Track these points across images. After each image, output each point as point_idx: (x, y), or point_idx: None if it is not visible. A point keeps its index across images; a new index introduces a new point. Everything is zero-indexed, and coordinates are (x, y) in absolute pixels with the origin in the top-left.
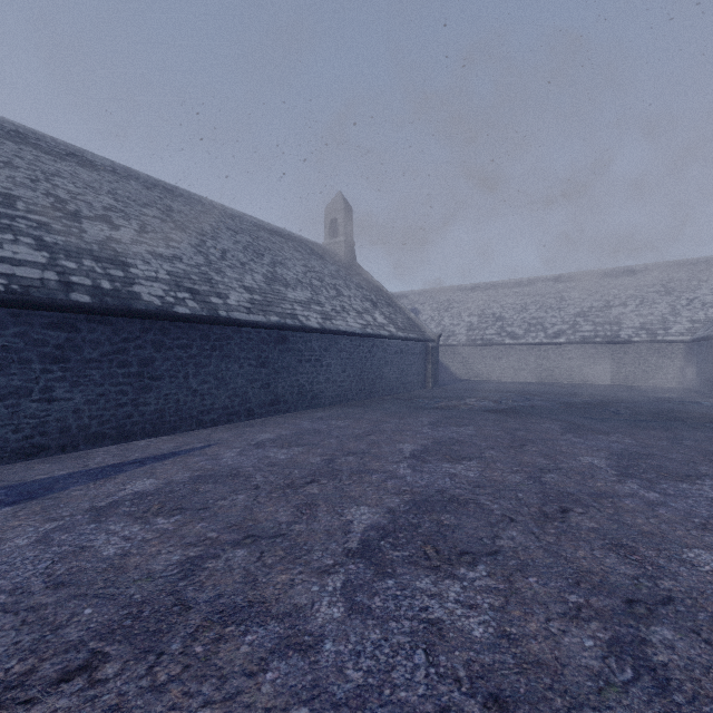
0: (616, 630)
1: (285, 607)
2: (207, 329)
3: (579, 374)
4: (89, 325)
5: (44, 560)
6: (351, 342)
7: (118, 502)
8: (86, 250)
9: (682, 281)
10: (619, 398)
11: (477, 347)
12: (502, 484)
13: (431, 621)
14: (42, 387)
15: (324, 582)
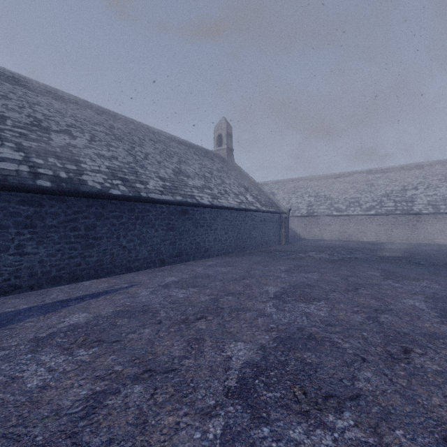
0: None
1: None
2: (133, 205)
3: (384, 235)
4: (50, 202)
5: None
6: (231, 214)
7: (55, 334)
8: (51, 151)
9: None
10: (417, 252)
11: (314, 217)
12: (348, 323)
13: None
14: (16, 245)
15: (206, 427)
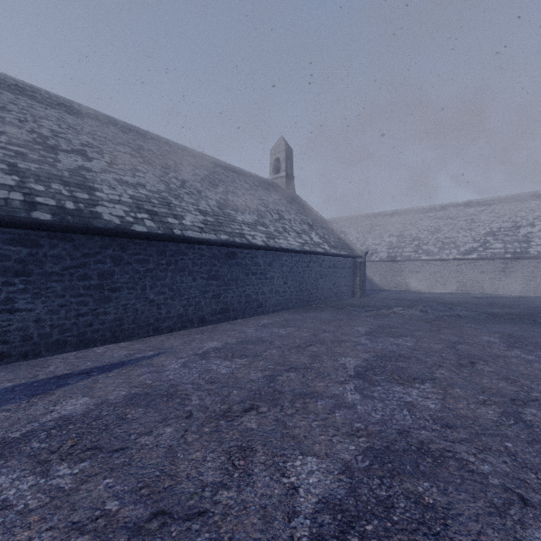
0: None
1: None
2: (163, 245)
3: (490, 286)
4: (51, 241)
5: None
6: (291, 258)
7: (33, 433)
8: (56, 175)
9: None
10: (539, 308)
11: (396, 262)
12: (476, 423)
13: None
14: (4, 298)
15: None
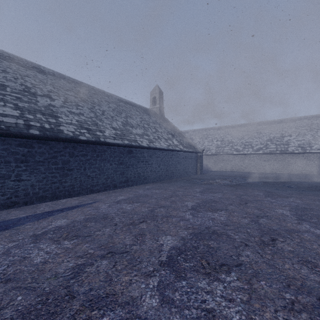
0: (318, 319)
1: (126, 298)
2: (95, 147)
3: (269, 168)
4: (38, 145)
5: (3, 265)
6: (162, 153)
7: (47, 232)
8: (38, 110)
9: (318, 124)
10: (289, 179)
11: (220, 155)
12: (239, 224)
13: (208, 310)
14: (16, 174)
15: (148, 281)
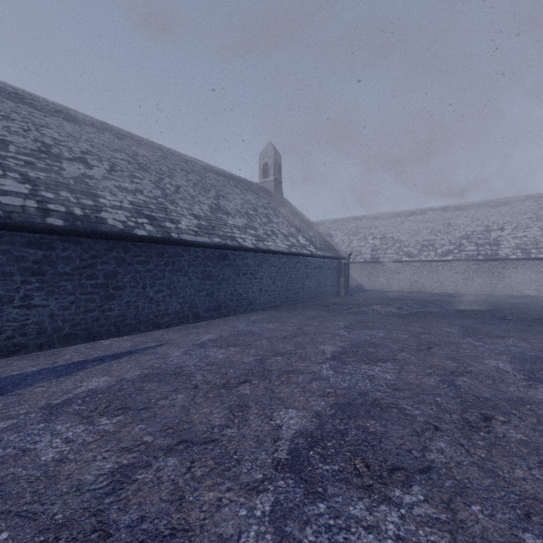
0: None
1: (209, 539)
2: (162, 248)
3: (464, 286)
4: (62, 245)
5: None
6: (279, 259)
7: (71, 400)
8: (63, 183)
9: None
10: (502, 305)
11: (379, 263)
12: (419, 387)
13: None
14: (22, 295)
15: (252, 503)
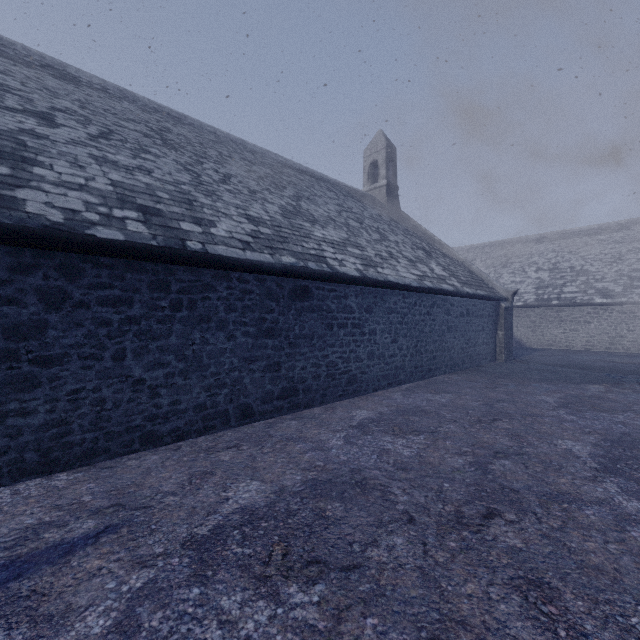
0: None
1: None
2: (164, 271)
3: None
4: None
5: None
6: (404, 299)
7: None
8: None
9: None
10: None
11: (551, 308)
12: None
13: None
14: None
15: None
